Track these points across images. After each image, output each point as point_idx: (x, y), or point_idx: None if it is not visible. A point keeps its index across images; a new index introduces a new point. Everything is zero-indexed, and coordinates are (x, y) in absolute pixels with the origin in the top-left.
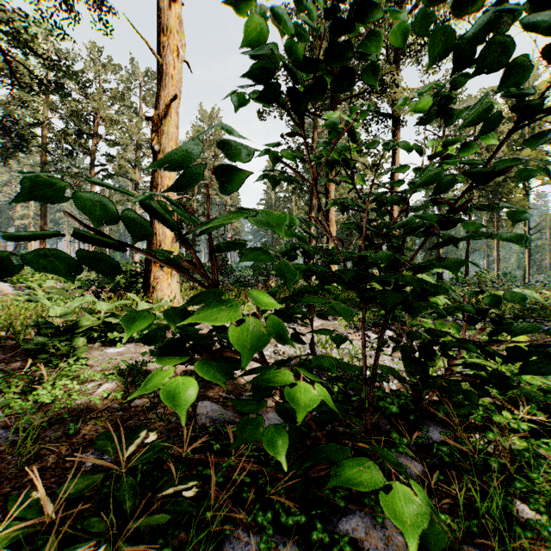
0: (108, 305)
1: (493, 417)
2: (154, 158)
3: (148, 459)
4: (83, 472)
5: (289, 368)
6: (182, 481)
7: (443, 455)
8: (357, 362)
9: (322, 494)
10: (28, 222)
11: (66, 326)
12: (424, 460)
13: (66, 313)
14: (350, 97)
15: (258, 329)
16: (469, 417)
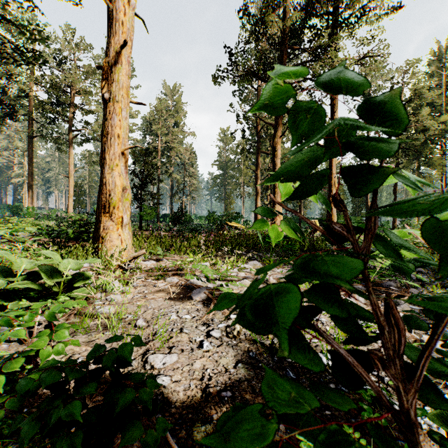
0: (29, 262)
1: None
2: (104, 107)
3: None
4: None
5: (249, 371)
6: None
7: None
8: None
9: None
10: (23, 180)
11: None
12: None
13: None
14: (294, 65)
15: None
16: None
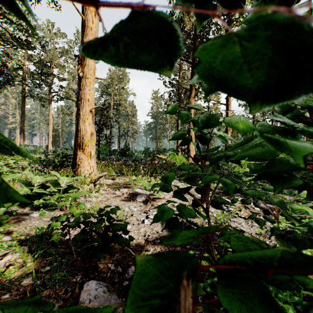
0: (40, 178)
1: None
2: (79, 81)
3: None
4: None
5: (169, 232)
6: None
7: None
8: None
9: None
10: (15, 126)
11: None
12: None
13: None
14: None
15: None
16: None
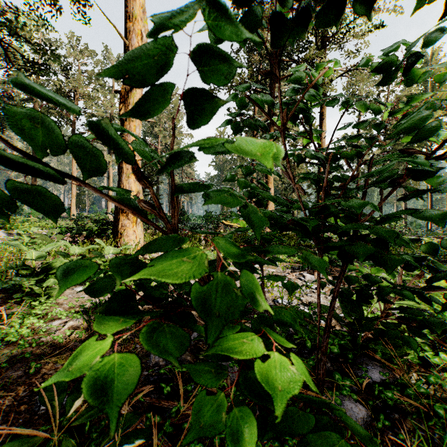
0: (80, 249)
1: (430, 359)
2: (122, 125)
3: (91, 415)
4: (37, 416)
5: None
6: (127, 437)
7: (386, 399)
8: (295, 299)
9: (271, 445)
10: (22, 180)
11: (42, 268)
12: (365, 401)
13: (42, 257)
14: (285, 77)
15: (202, 295)
16: (406, 358)
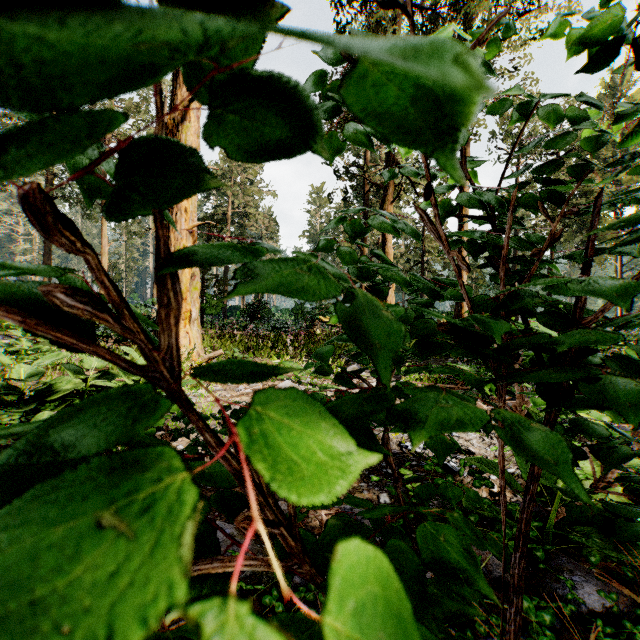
0: (100, 361)
1: None
2: None
3: None
4: None
5: None
6: None
7: None
8: None
9: None
10: (32, 258)
11: (38, 391)
12: None
13: (38, 374)
14: None
15: None
16: None
